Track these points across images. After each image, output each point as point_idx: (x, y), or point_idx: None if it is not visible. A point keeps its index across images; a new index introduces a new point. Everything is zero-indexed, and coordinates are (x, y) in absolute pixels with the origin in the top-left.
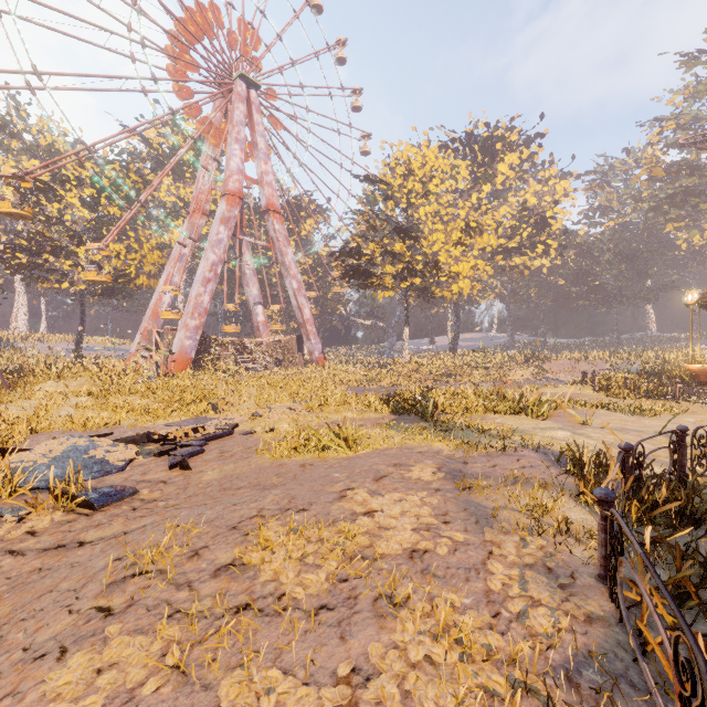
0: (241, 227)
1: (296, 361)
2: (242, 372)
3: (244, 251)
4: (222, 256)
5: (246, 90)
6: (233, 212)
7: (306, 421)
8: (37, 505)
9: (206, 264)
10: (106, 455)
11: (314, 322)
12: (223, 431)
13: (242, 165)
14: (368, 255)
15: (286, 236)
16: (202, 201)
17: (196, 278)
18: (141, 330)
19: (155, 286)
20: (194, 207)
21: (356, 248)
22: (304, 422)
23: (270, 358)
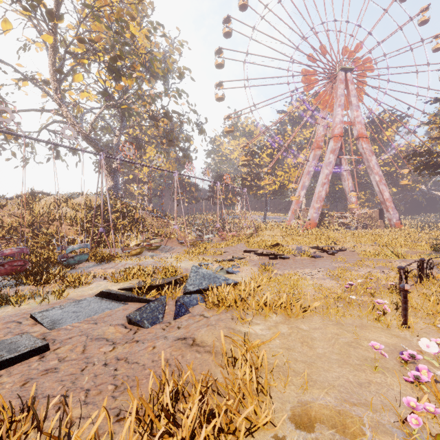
0: (340, 149)
1: (378, 225)
2: (342, 230)
3: (342, 162)
4: (331, 170)
5: (344, 75)
6: (337, 145)
7: (380, 249)
8: (303, 254)
9: (323, 176)
10: (308, 250)
11: (392, 200)
12: (342, 249)
13: (342, 118)
14: (437, 153)
15: (370, 150)
16: (319, 142)
17: (317, 183)
18: (291, 209)
19: (295, 187)
20: (315, 146)
21: (425, 151)
22: (378, 250)
23: (359, 223)
